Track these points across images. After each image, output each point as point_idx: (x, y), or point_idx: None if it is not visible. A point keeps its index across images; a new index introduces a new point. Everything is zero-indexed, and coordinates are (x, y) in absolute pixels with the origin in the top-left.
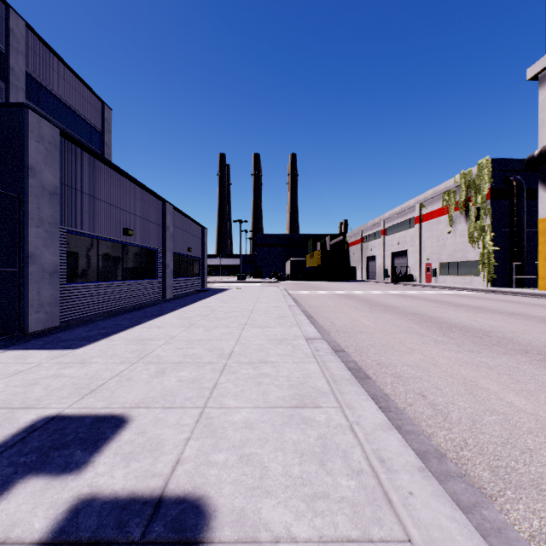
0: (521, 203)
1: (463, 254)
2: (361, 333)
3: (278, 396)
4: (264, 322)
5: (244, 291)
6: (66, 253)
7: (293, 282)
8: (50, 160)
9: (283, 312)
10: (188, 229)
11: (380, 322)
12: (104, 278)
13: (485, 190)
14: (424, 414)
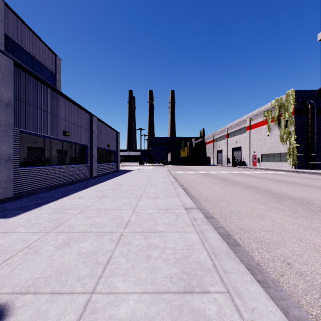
0: (313, 117)
1: (277, 149)
2: (221, 201)
3: (166, 274)
4: (154, 194)
5: (142, 171)
6: (19, 146)
7: (173, 166)
8: (6, 82)
9: (167, 186)
10: (108, 132)
11: (233, 193)
12: (49, 163)
13: (290, 109)
14: (298, 287)
